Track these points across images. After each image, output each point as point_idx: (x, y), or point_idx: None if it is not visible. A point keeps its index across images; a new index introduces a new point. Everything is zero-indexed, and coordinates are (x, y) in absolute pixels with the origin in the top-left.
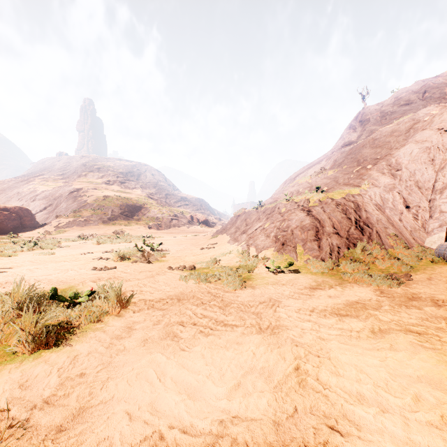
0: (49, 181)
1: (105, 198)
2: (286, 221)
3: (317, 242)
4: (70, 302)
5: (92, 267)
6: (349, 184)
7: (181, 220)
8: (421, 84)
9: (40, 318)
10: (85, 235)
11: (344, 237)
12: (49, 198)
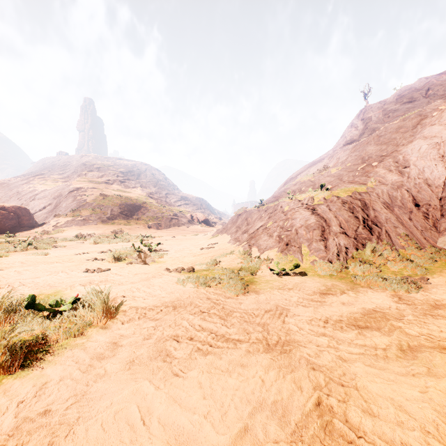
0: (49, 181)
1: (104, 197)
2: (290, 220)
3: (323, 242)
4: (50, 311)
5: (85, 268)
6: (354, 182)
7: (181, 219)
8: (424, 82)
9: (5, 335)
10: (83, 235)
11: (352, 236)
12: (48, 197)
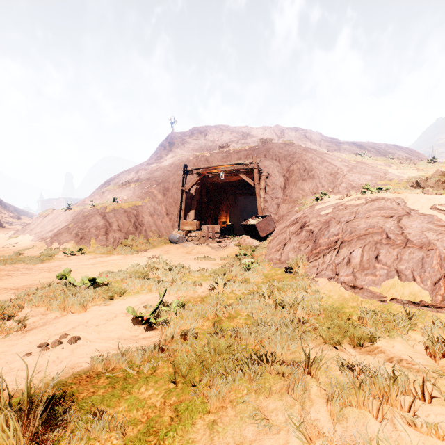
0: None
1: None
2: (87, 222)
3: (106, 236)
4: None
5: None
6: (140, 197)
7: None
8: (205, 128)
9: None
10: None
11: (124, 232)
12: None
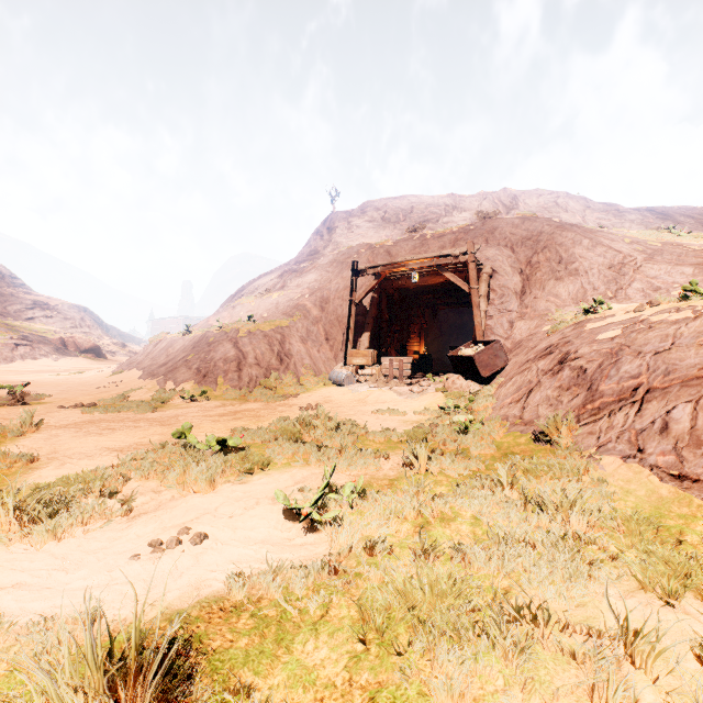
0: None
1: None
2: (212, 352)
3: (238, 373)
4: None
5: None
6: (286, 314)
7: (39, 346)
8: (383, 202)
9: None
10: None
11: (264, 367)
12: None
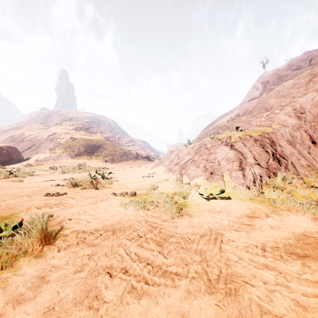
0: (34, 128)
1: (73, 139)
2: (213, 154)
3: (241, 172)
4: None
5: (46, 193)
6: (261, 125)
7: (129, 156)
8: (308, 54)
9: None
10: (55, 167)
11: (264, 167)
12: (33, 139)
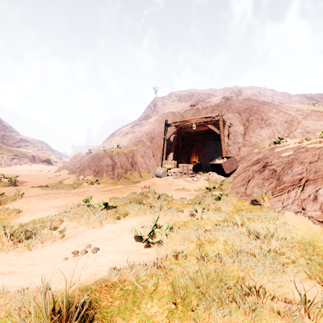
0: None
1: None
2: (101, 162)
3: (112, 171)
4: None
5: None
6: (134, 144)
7: (22, 159)
8: (179, 93)
9: None
10: None
11: (125, 169)
12: None
